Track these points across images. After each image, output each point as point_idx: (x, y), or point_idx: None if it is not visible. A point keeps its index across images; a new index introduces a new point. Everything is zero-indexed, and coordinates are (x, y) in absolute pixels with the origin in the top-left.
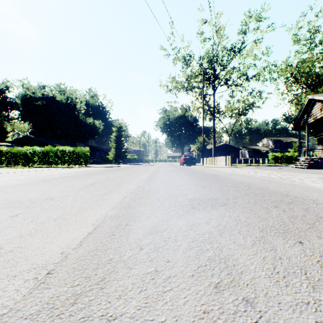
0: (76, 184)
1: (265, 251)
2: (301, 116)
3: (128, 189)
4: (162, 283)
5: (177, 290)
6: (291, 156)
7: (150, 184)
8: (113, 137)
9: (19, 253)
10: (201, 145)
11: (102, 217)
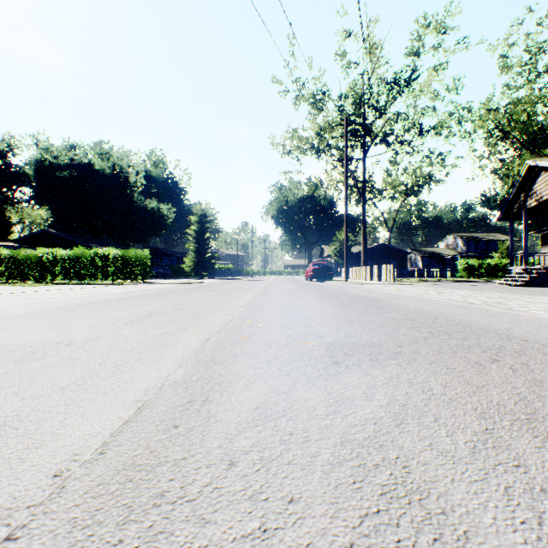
0: (121, 315)
1: (503, 469)
2: (514, 196)
3: (214, 323)
4: None
5: None
6: (496, 264)
7: (253, 315)
8: (192, 232)
9: None
10: (341, 245)
11: (158, 383)
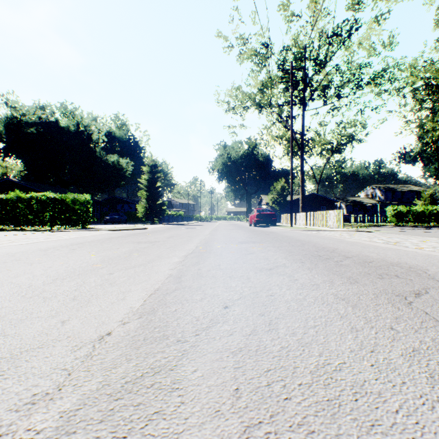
0: None
1: None
2: None
3: None
4: None
5: None
6: (422, 211)
7: None
8: (144, 181)
9: None
10: (278, 194)
11: None
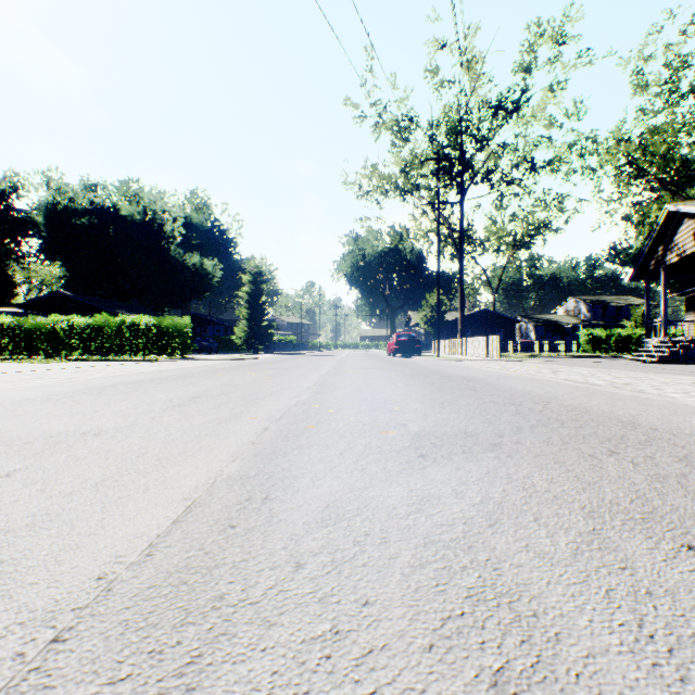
0: (159, 398)
1: (607, 571)
2: (650, 249)
3: (274, 409)
4: (351, 673)
5: (393, 694)
6: (628, 336)
7: (322, 398)
8: (244, 295)
9: None
10: (433, 312)
11: (209, 479)
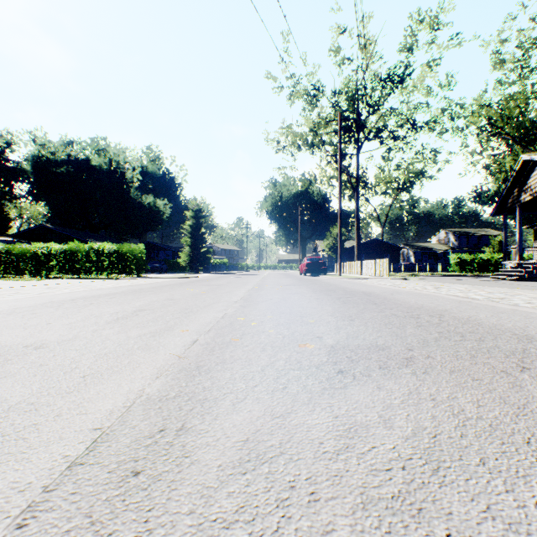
0: (106, 311)
1: None
2: (508, 190)
3: (204, 322)
4: None
5: None
6: (488, 259)
7: (247, 311)
8: (187, 227)
9: None
10: (335, 240)
11: (127, 401)
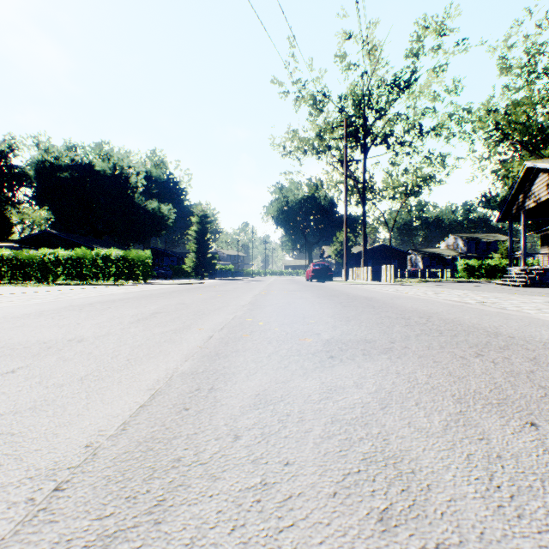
0: (127, 314)
1: (469, 441)
2: (513, 197)
3: (217, 322)
4: (275, 512)
5: (306, 526)
6: (496, 265)
7: (254, 314)
8: (193, 233)
9: (7, 445)
10: (341, 246)
11: (168, 374)
